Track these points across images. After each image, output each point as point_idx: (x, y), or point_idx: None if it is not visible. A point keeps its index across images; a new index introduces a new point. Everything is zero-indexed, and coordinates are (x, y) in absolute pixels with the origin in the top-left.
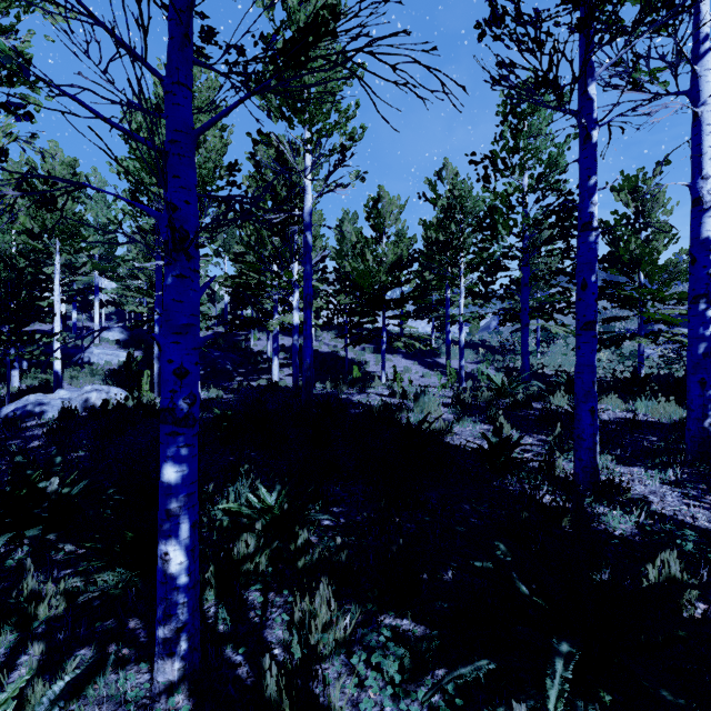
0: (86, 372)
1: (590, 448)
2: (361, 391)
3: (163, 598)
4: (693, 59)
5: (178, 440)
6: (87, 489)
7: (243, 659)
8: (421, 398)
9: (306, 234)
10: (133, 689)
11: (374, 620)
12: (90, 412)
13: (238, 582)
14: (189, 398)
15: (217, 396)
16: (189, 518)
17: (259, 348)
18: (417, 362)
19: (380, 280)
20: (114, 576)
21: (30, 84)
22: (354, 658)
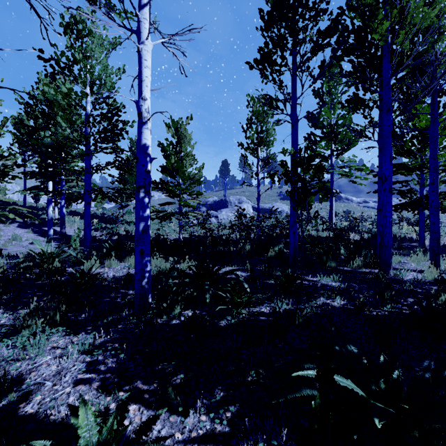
0: None
1: None
2: None
3: None
4: (138, 7)
5: None
6: None
7: None
8: None
9: None
10: None
11: None
12: None
13: None
14: None
15: None
16: None
17: None
18: (31, 231)
19: None
20: None
21: None
22: None
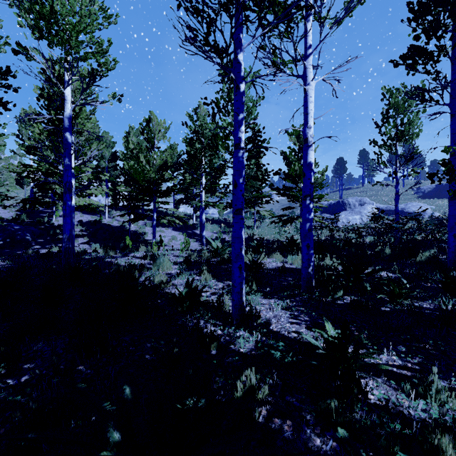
0: None
1: (239, 292)
2: (125, 255)
3: None
4: (304, 57)
5: None
6: None
7: None
8: (158, 259)
9: (65, 134)
10: None
11: None
12: None
13: None
14: None
15: None
16: None
17: (60, 222)
18: (181, 233)
19: (150, 176)
20: None
21: None
22: None
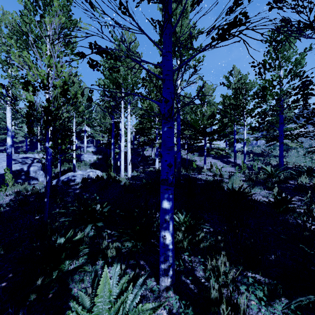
0: (83, 164)
1: None
2: (199, 173)
3: (163, 253)
4: None
5: (168, 191)
6: (108, 209)
7: (190, 281)
8: (232, 177)
9: (178, 105)
10: (151, 287)
11: (242, 273)
12: (92, 180)
13: (180, 251)
14: (172, 175)
15: (137, 174)
16: (172, 222)
17: (147, 154)
18: (219, 160)
19: (204, 123)
20: (130, 243)
21: (75, 54)
22: (240, 287)
